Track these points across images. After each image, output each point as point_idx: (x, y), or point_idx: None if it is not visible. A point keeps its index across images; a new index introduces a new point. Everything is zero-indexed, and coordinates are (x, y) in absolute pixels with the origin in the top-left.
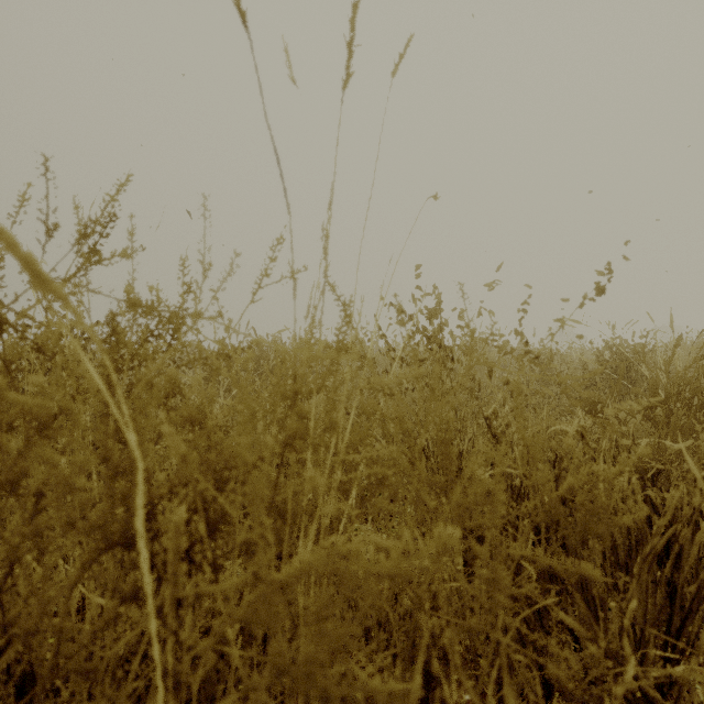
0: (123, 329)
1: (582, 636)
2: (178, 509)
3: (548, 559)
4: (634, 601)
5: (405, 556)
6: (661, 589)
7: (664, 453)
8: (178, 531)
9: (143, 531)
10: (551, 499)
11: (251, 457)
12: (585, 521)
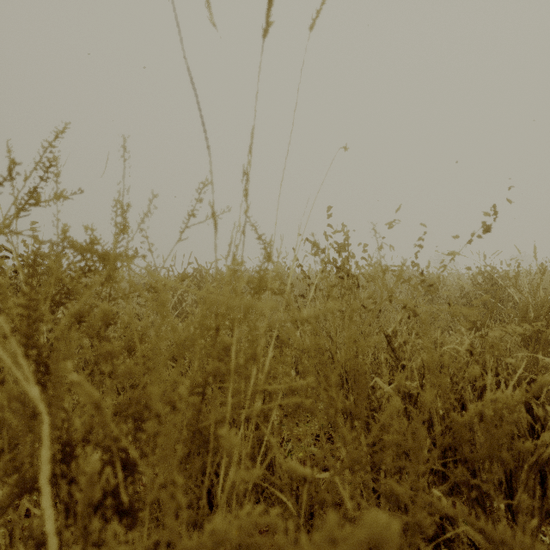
0: (62, 265)
1: (483, 546)
2: (90, 460)
3: (481, 523)
4: (535, 520)
5: (329, 544)
6: (547, 494)
7: (536, 365)
8: (91, 482)
9: (49, 488)
10: (458, 425)
11: (171, 397)
12: (490, 446)
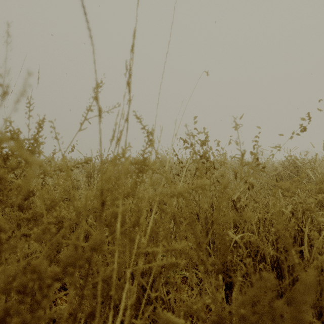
0: None
1: None
2: None
3: None
4: None
5: None
6: None
7: None
8: None
9: None
10: (302, 278)
11: (54, 270)
12: None
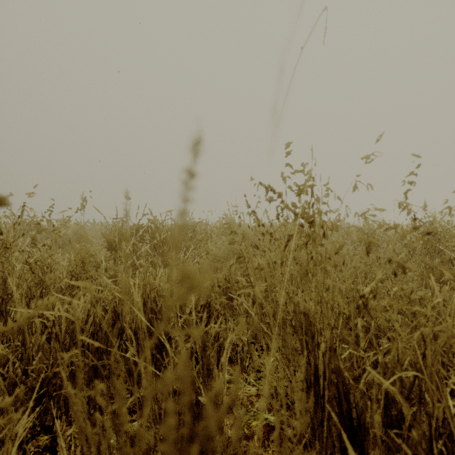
0: None
1: None
2: None
3: None
4: None
5: None
6: None
7: None
8: None
9: None
10: None
11: None
12: None
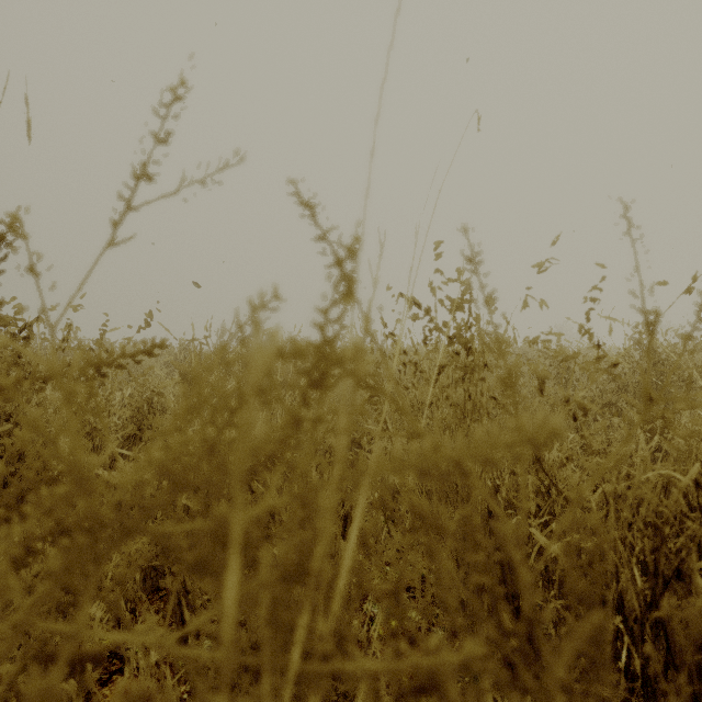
0: None
1: None
2: None
3: None
4: None
5: None
6: None
7: None
8: None
9: None
10: None
11: None
12: None
